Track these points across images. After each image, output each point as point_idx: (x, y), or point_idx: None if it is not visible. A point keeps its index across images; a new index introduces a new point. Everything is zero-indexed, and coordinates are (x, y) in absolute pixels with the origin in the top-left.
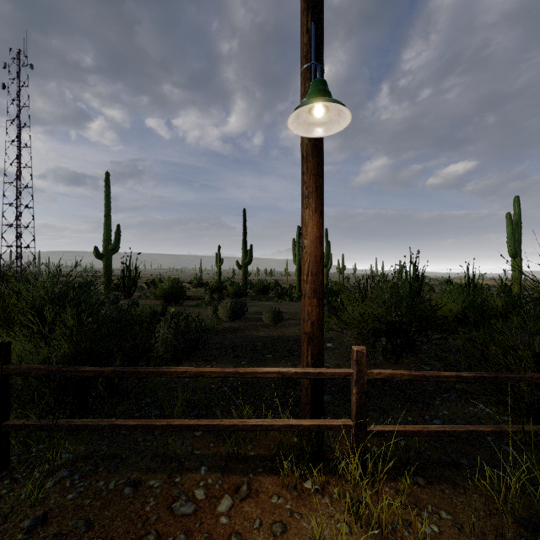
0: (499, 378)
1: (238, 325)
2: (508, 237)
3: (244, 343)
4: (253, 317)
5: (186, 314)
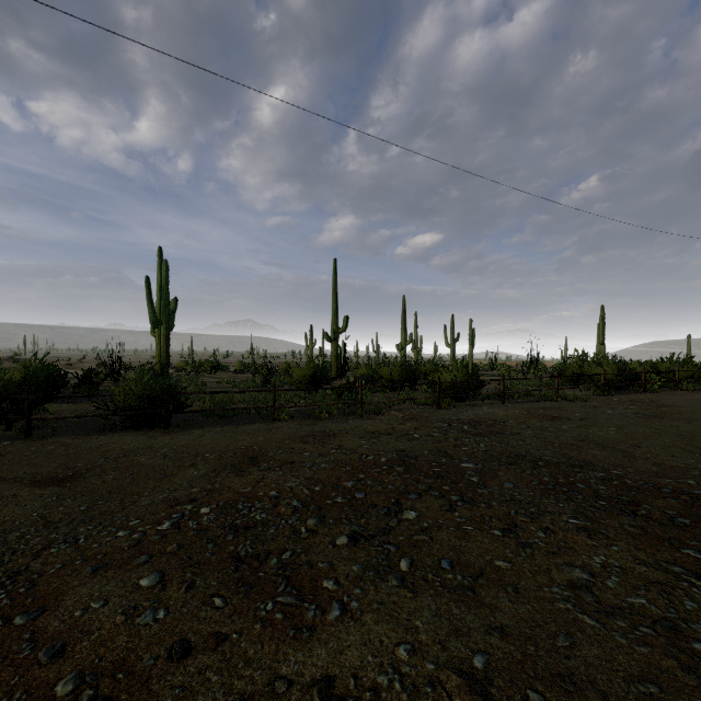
0: None
1: None
2: (600, 331)
3: None
4: None
5: None
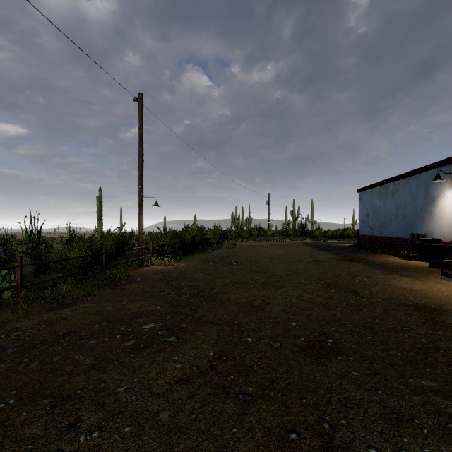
0: (163, 245)
1: None
2: (98, 209)
3: None
4: None
5: None
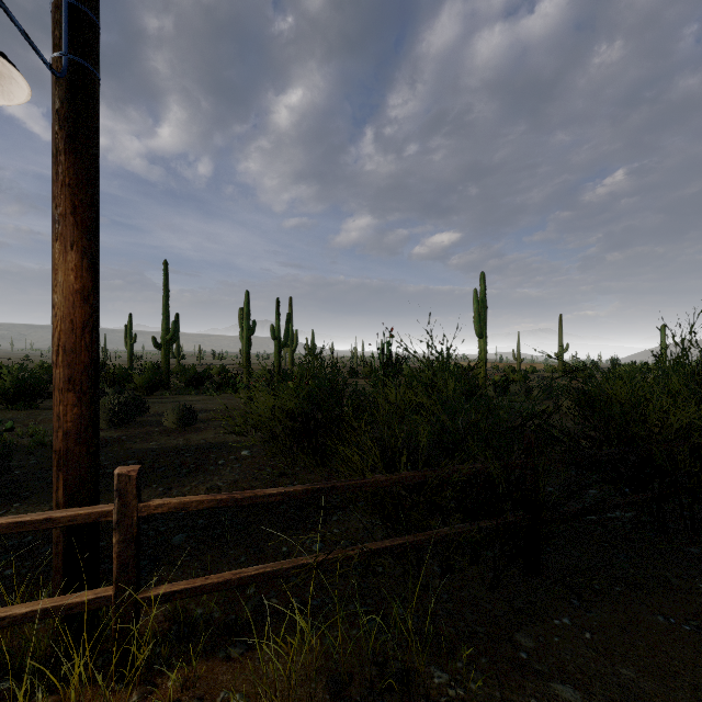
0: (338, 488)
1: (120, 434)
2: (475, 315)
3: (104, 464)
4: (156, 420)
5: (11, 423)
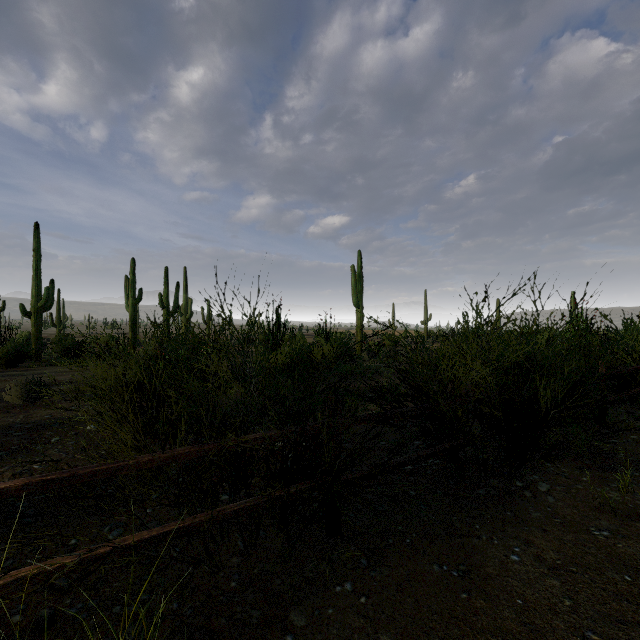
0: (80, 476)
1: None
2: (353, 288)
3: None
4: (1, 395)
5: None
